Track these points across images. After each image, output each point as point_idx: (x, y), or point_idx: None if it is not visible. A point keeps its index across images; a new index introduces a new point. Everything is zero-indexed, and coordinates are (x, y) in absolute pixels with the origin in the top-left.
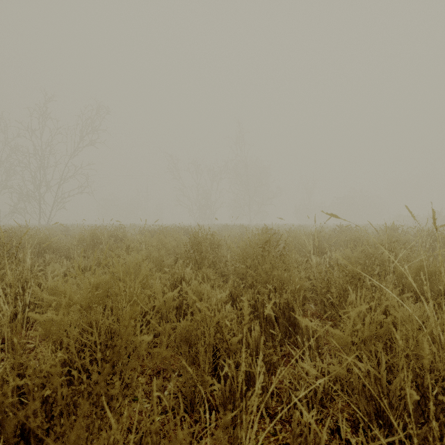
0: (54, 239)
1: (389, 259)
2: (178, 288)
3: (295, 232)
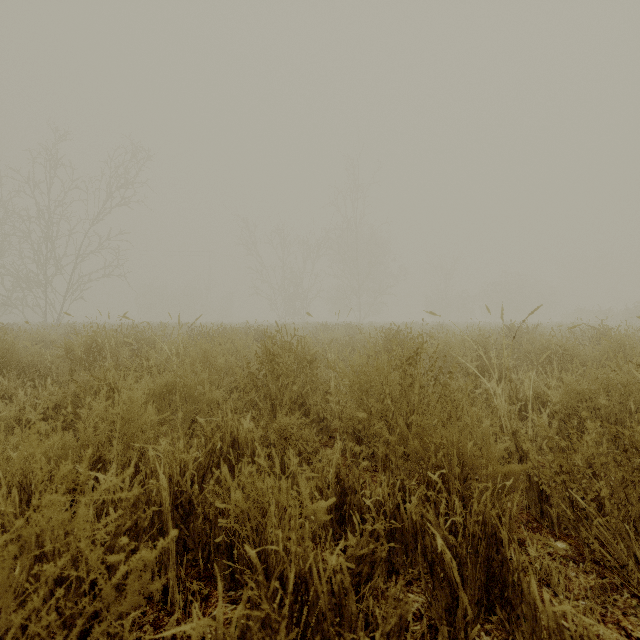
0: (33, 348)
1: None
2: (173, 532)
3: (447, 337)
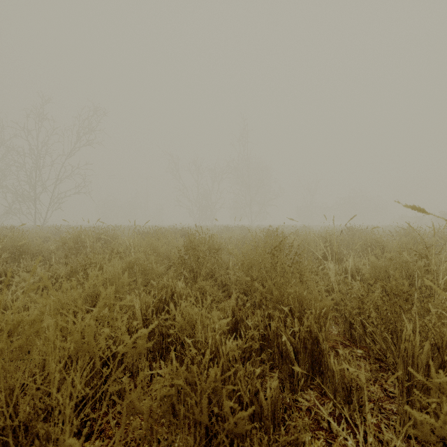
0: (37, 242)
1: (426, 268)
2: (155, 321)
3: (305, 234)
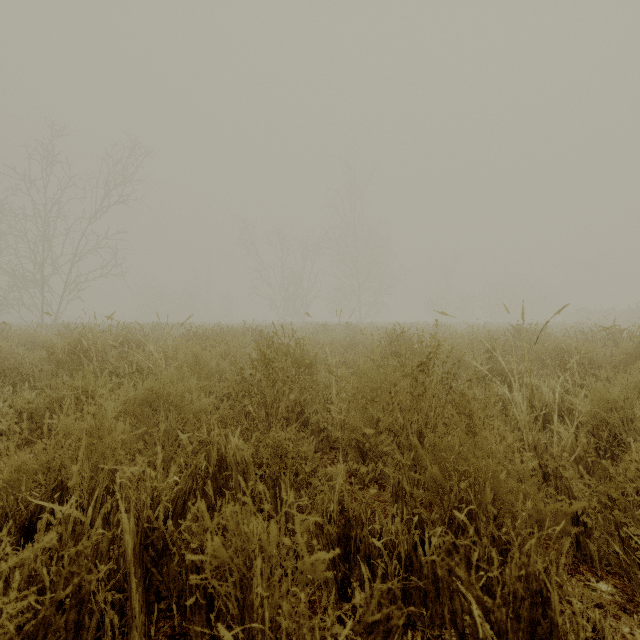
0: (18, 350)
1: None
2: None
3: (454, 338)
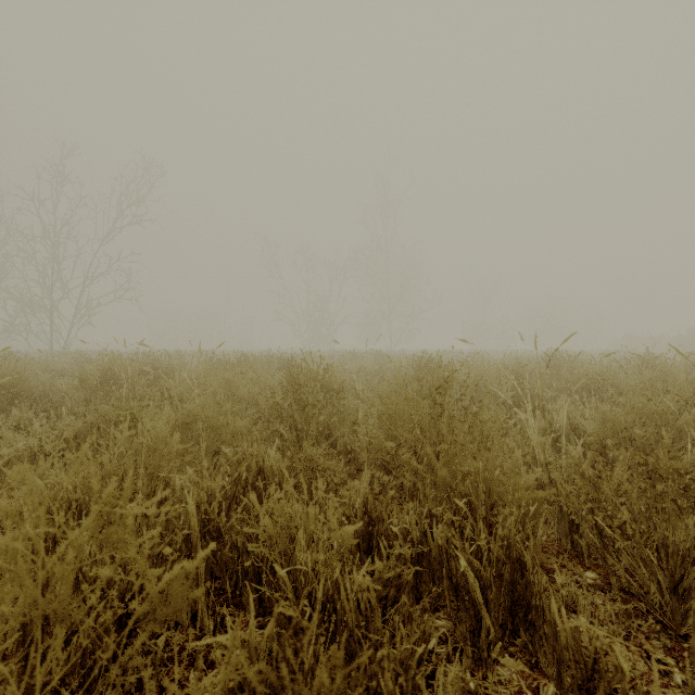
0: (44, 378)
1: None
2: (211, 544)
3: (481, 366)
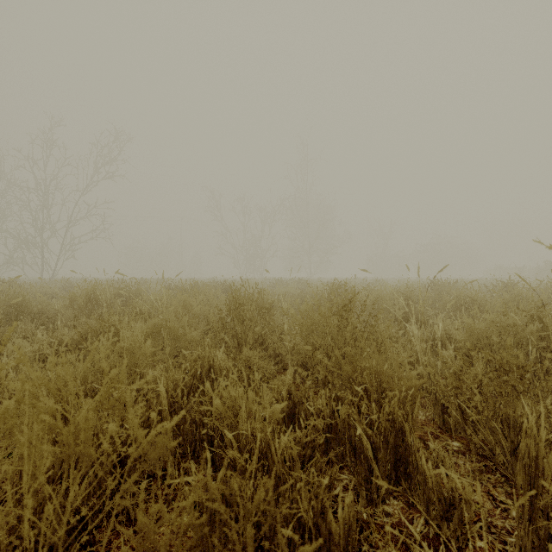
0: (41, 299)
1: (539, 333)
2: (182, 411)
3: (379, 290)
